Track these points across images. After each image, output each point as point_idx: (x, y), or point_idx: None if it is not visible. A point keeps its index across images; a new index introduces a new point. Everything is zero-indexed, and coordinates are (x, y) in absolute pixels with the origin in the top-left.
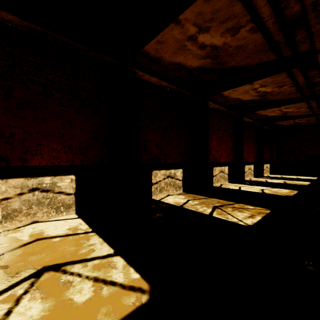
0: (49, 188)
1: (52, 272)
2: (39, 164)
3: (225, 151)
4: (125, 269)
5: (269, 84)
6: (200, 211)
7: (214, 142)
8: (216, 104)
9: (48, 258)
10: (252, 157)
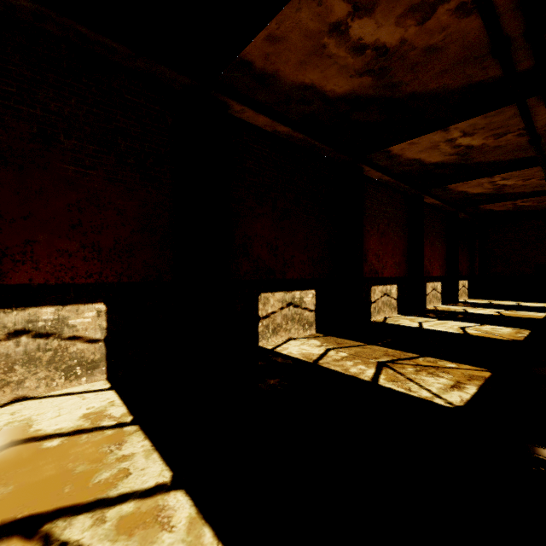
0: (52, 329)
1: (16, 540)
2: (30, 282)
3: (392, 256)
4: (193, 531)
5: (478, 131)
6: (353, 373)
7: (373, 240)
8: (376, 170)
9: (20, 496)
10: (439, 267)
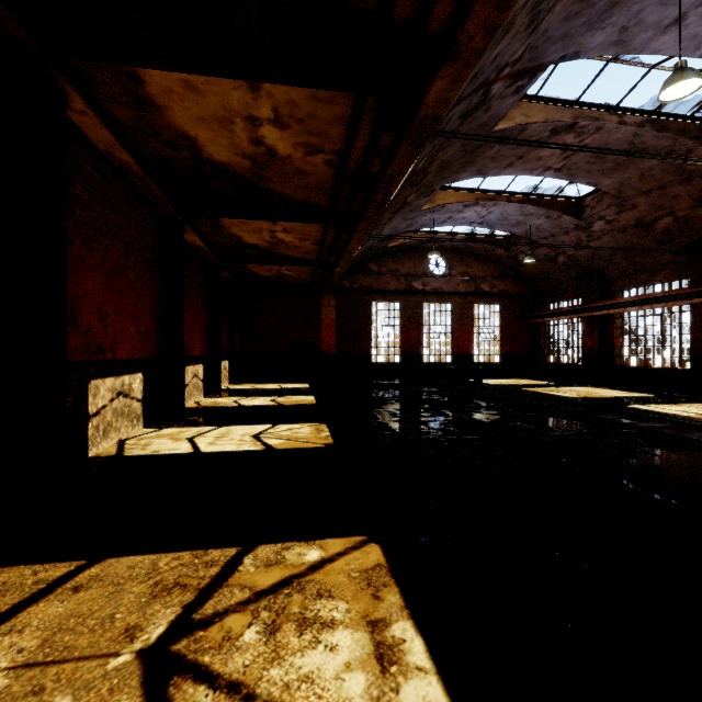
0: None
1: None
2: None
3: (135, 319)
4: None
5: (294, 124)
6: None
7: (94, 279)
8: (104, 121)
9: None
10: (201, 343)
